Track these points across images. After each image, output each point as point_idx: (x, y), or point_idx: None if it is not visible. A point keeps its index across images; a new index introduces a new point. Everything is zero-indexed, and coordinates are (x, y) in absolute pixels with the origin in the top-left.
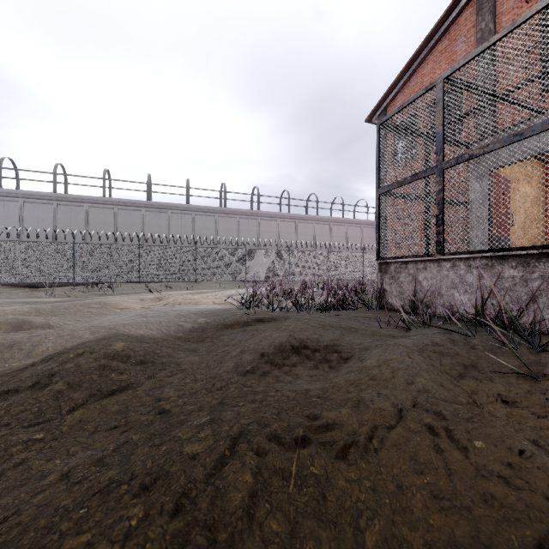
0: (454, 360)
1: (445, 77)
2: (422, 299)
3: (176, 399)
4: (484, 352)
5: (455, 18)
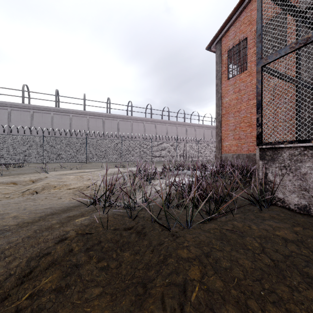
0: None
1: None
2: None
3: None
4: None
5: None
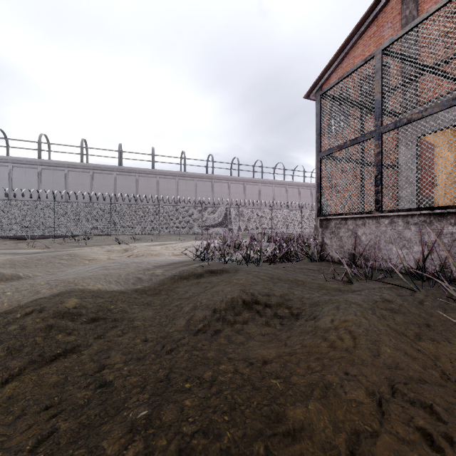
0: (406, 318)
1: (384, 48)
2: (362, 253)
3: (121, 366)
4: (433, 309)
5: (382, 7)
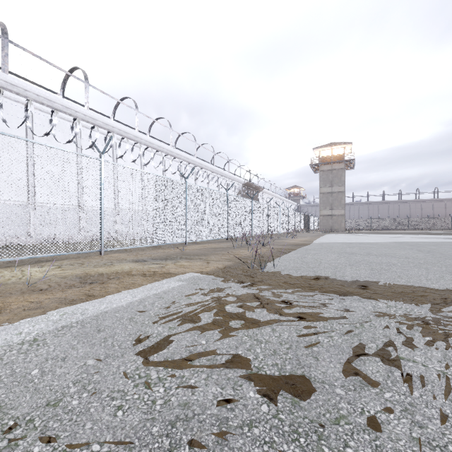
0: None
1: None
2: None
3: None
4: None
5: None
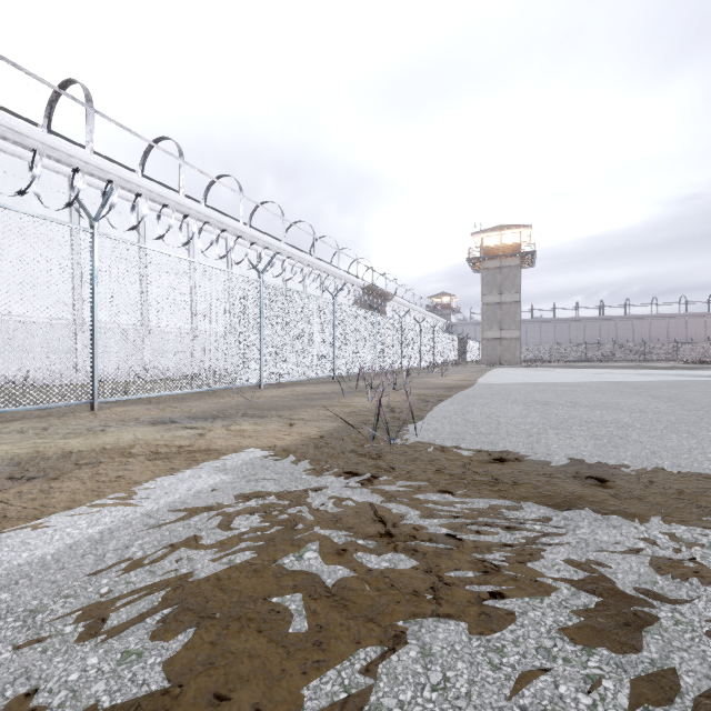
0: None
1: None
2: None
3: None
4: None
5: None
